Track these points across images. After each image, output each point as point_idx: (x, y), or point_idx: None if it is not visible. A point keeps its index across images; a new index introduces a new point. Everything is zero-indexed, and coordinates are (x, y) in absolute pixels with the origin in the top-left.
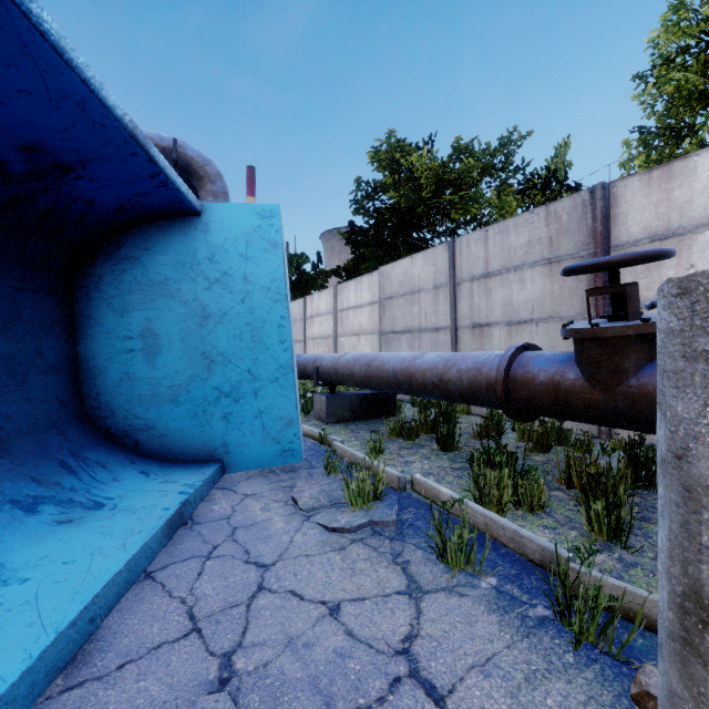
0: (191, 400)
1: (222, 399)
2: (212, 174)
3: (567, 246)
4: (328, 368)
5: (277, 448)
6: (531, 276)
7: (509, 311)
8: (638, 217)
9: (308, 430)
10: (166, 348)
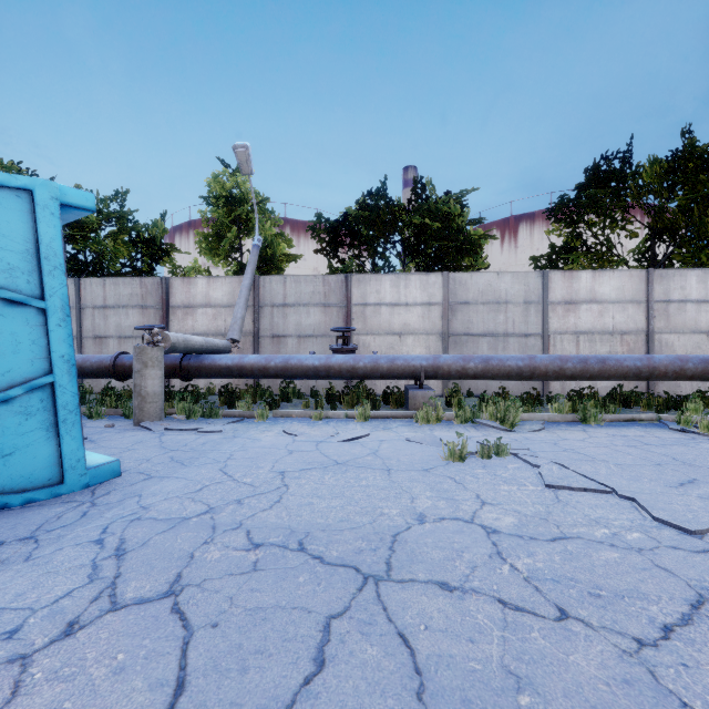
0: None
1: None
2: None
3: (151, 301)
4: None
5: None
6: (133, 313)
7: (120, 330)
8: (180, 296)
9: None
10: None
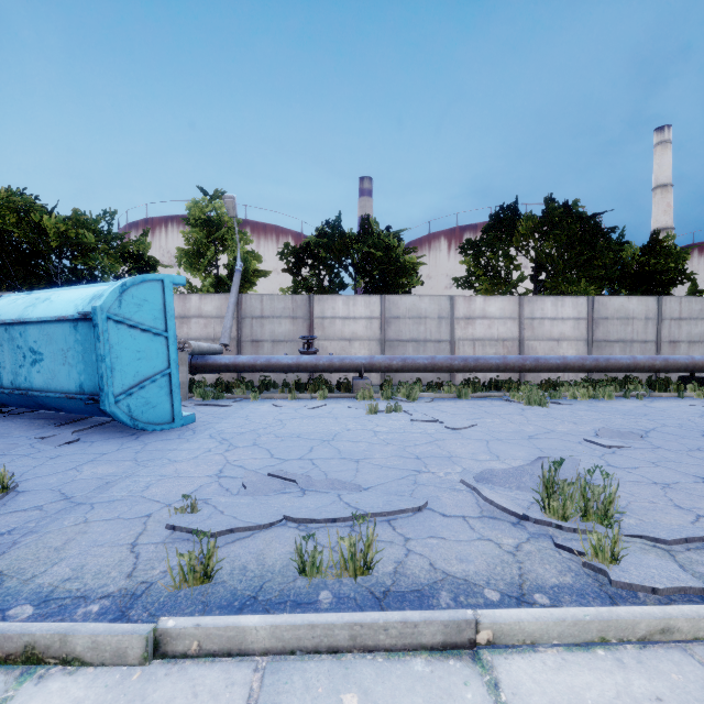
0: None
1: None
2: None
3: None
4: None
5: None
6: None
7: None
8: (177, 309)
9: None
10: None
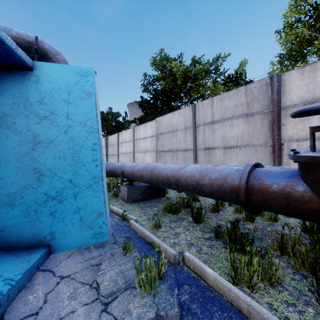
0: (24, 203)
1: (49, 201)
2: (60, 60)
3: (257, 107)
4: (128, 172)
5: (91, 232)
6: (236, 123)
7: (224, 141)
8: (297, 92)
9: (116, 210)
10: (4, 166)
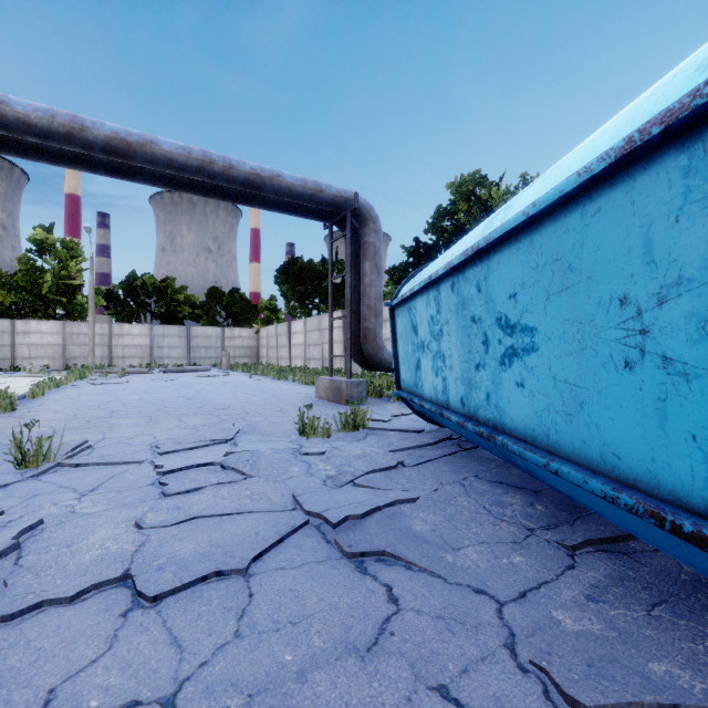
0: None
1: None
2: (374, 216)
3: None
4: None
5: None
6: None
7: None
8: None
9: None
10: None
